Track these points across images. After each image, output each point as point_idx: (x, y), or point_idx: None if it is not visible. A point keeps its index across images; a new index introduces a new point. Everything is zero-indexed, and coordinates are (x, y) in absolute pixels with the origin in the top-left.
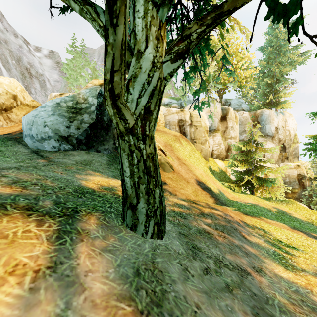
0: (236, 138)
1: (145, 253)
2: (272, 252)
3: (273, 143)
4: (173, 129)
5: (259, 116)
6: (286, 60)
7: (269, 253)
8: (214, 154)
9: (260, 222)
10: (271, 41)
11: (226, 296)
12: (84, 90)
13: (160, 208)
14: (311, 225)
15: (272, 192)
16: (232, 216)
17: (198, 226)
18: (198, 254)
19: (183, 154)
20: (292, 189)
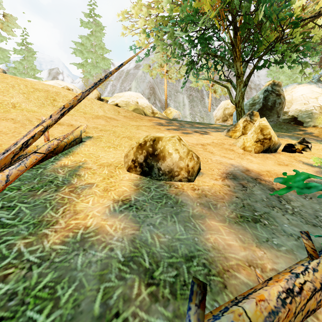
0: None
1: None
2: None
3: None
4: None
5: None
6: None
7: None
8: None
9: None
10: None
11: None
12: (258, 92)
13: None
14: None
15: None
16: None
17: None
18: None
19: None
20: None
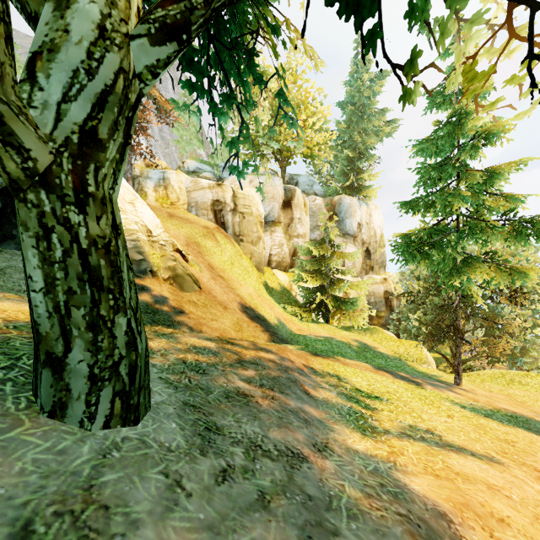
0: (305, 237)
1: (72, 470)
2: (346, 410)
3: (355, 247)
4: (203, 216)
5: (337, 204)
6: (370, 127)
7: (342, 413)
8: (272, 262)
9: (334, 365)
10: (353, 97)
11: (254, 521)
12: None
13: (129, 359)
14: (399, 360)
15: (353, 319)
16: (293, 359)
17: (229, 384)
18: (215, 442)
19: (219, 260)
20: (379, 313)
